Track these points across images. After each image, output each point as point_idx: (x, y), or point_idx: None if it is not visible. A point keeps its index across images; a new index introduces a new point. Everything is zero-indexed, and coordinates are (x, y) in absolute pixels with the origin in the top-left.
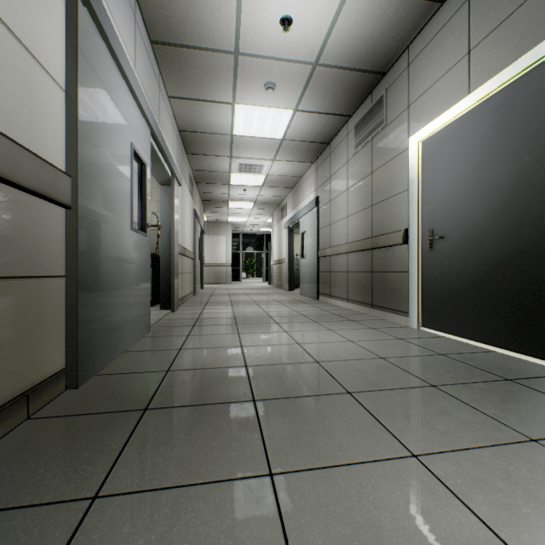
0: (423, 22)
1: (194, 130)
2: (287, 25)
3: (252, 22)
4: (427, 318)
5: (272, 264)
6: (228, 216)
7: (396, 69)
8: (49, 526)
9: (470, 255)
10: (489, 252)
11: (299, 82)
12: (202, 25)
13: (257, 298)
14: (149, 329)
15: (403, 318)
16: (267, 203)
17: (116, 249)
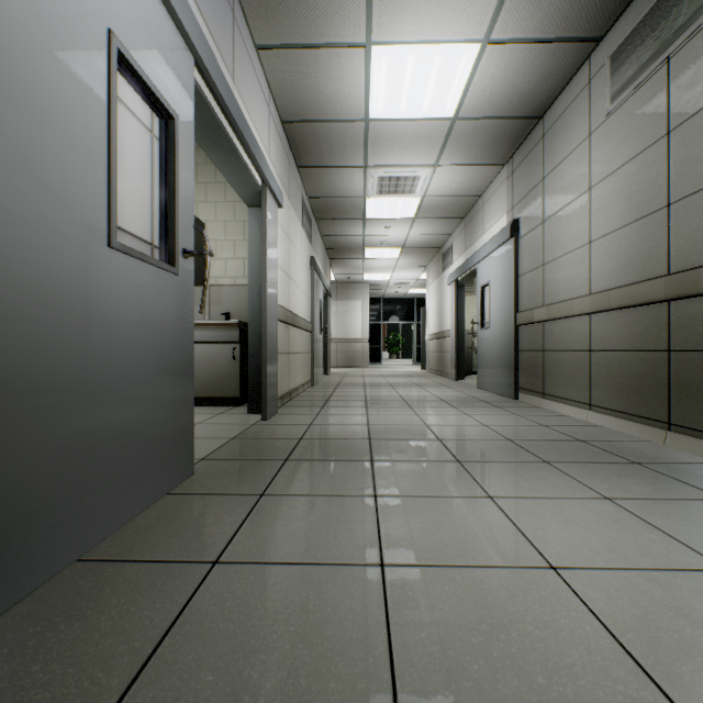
0: None
1: (305, 118)
2: None
3: None
4: None
5: (427, 339)
6: (364, 272)
7: None
8: None
9: None
10: None
11: None
12: None
13: (408, 393)
14: (190, 469)
15: None
16: (421, 247)
17: (18, 284)
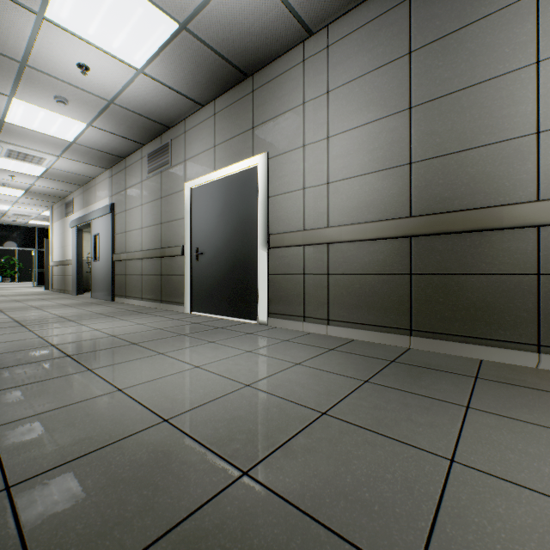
0: (193, 111)
1: None
2: (84, 69)
3: (47, 52)
4: (195, 305)
5: (51, 265)
6: None
7: (178, 129)
8: None
9: (215, 265)
10: (223, 264)
11: (95, 107)
12: None
13: (36, 304)
14: None
15: (182, 308)
16: (46, 194)
17: None
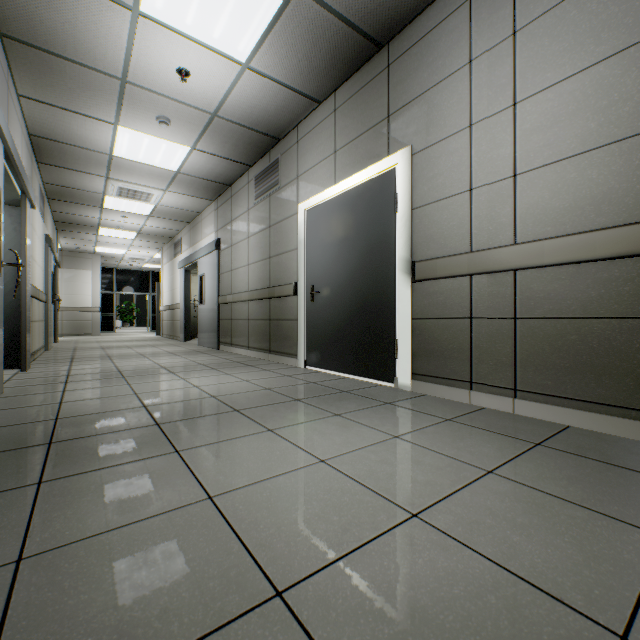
0: (307, 112)
1: (55, 139)
2: (184, 76)
3: (145, 61)
4: (310, 358)
5: (162, 310)
6: (97, 245)
7: (289, 140)
8: (12, 497)
9: (336, 307)
10: (346, 305)
11: (197, 124)
12: (81, 42)
13: (144, 351)
14: (3, 389)
15: (294, 360)
16: (156, 235)
17: None
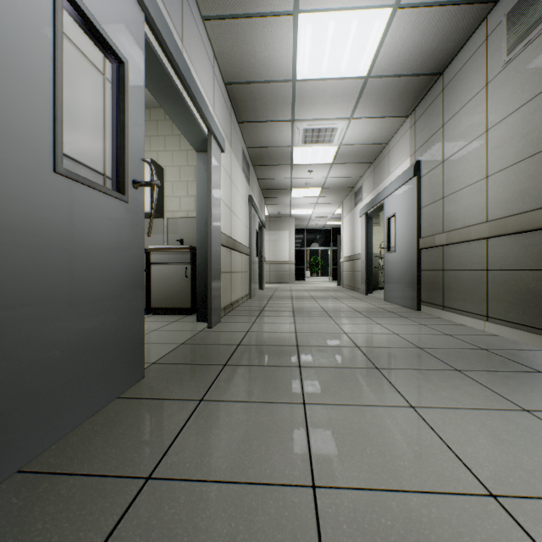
0: None
1: (243, 80)
2: None
3: None
4: None
5: (341, 261)
6: (291, 208)
7: None
8: None
9: None
10: None
11: None
12: None
13: (327, 305)
14: (140, 374)
15: None
16: (337, 187)
17: None
